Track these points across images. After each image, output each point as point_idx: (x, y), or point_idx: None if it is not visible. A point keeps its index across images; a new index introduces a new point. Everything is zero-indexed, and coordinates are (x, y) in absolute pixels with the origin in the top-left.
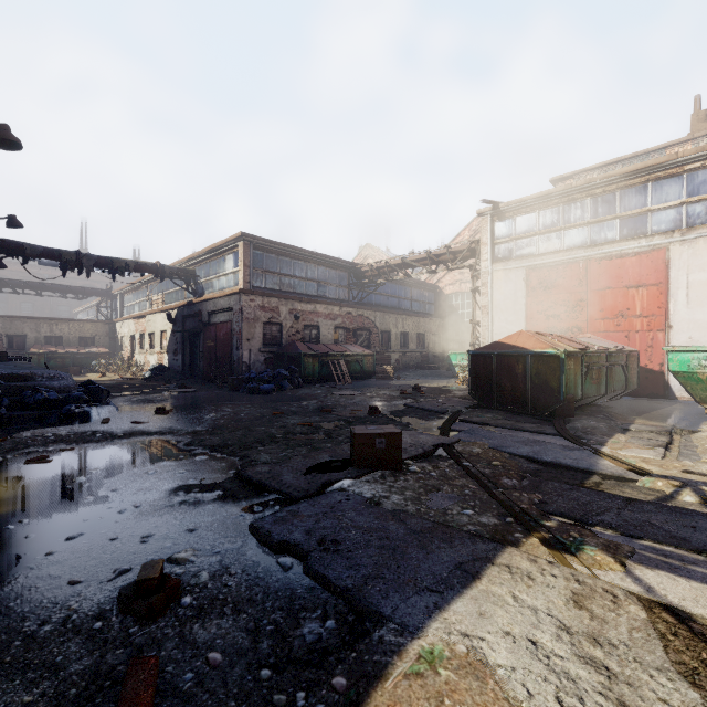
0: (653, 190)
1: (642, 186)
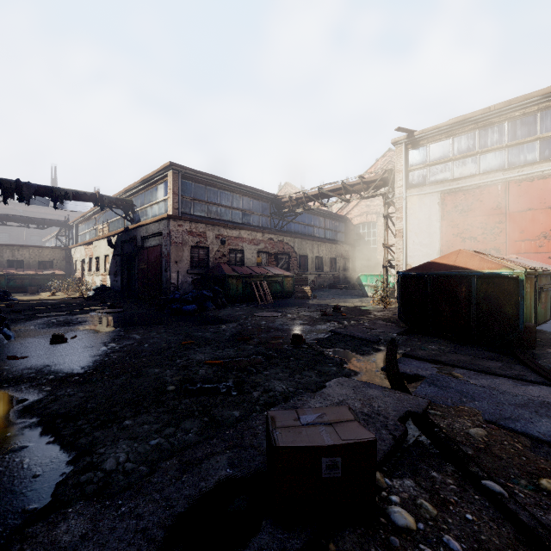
0: None
1: None
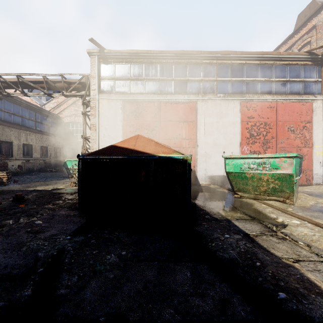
0: (190, 69)
1: (185, 65)
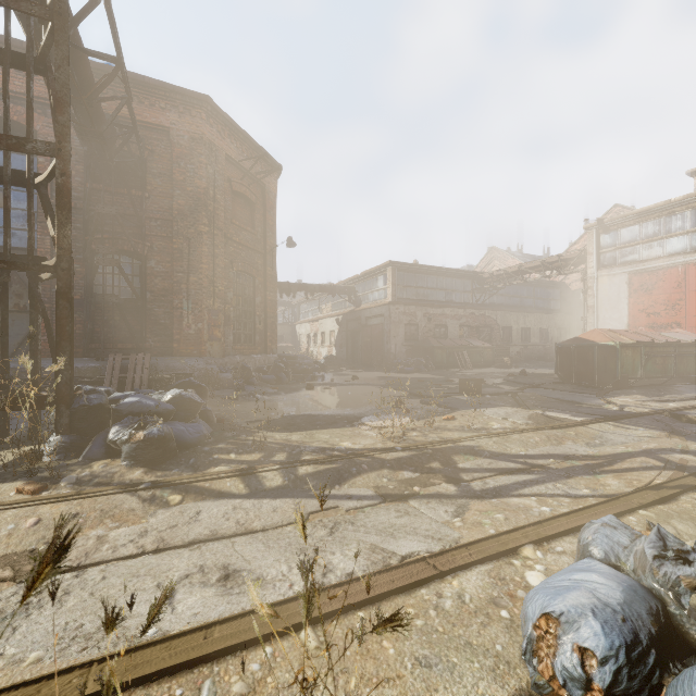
0: None
1: None
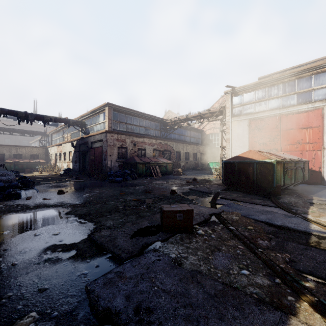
0: (315, 79)
1: (309, 77)
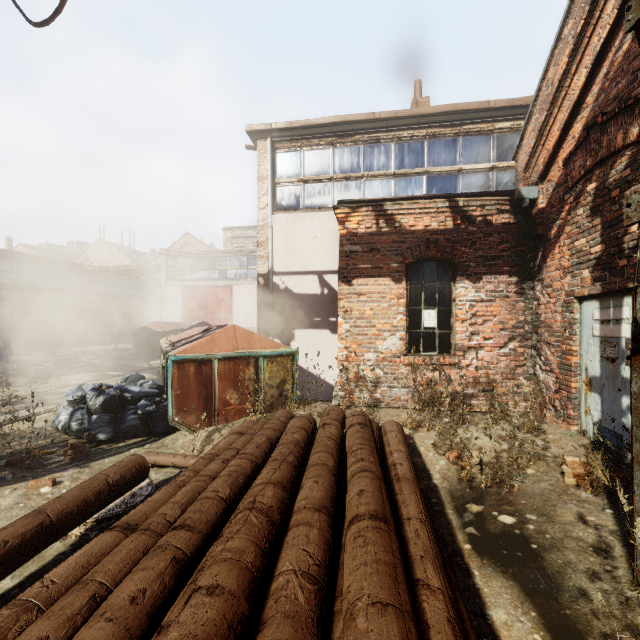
0: (229, 260)
1: (226, 258)
